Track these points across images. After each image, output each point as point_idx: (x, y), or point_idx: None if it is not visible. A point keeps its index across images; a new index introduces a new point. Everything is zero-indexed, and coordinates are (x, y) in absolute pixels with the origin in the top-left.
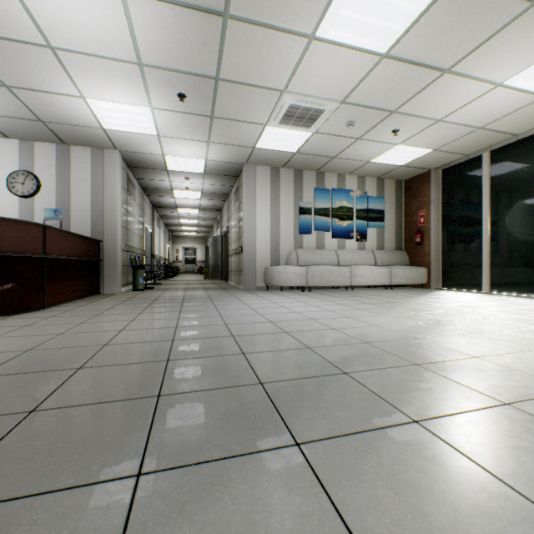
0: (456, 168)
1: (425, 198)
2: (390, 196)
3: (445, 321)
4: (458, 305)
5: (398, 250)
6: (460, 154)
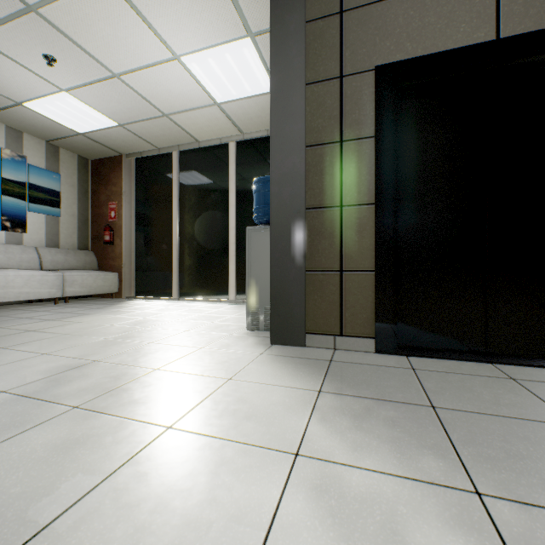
0: (150, 162)
1: (118, 187)
2: (71, 175)
3: (82, 366)
4: (134, 322)
5: (83, 250)
6: (152, 145)
